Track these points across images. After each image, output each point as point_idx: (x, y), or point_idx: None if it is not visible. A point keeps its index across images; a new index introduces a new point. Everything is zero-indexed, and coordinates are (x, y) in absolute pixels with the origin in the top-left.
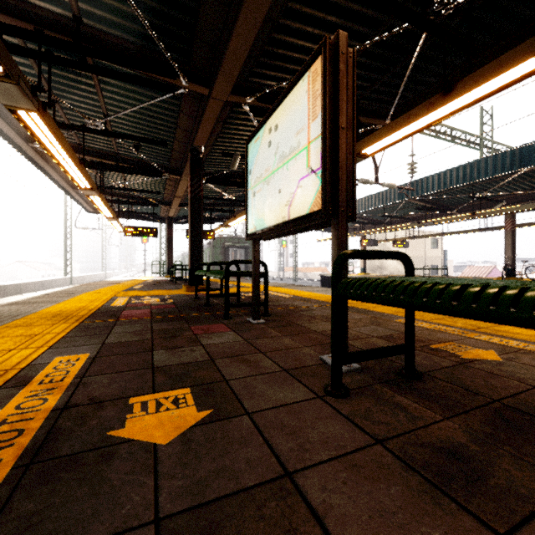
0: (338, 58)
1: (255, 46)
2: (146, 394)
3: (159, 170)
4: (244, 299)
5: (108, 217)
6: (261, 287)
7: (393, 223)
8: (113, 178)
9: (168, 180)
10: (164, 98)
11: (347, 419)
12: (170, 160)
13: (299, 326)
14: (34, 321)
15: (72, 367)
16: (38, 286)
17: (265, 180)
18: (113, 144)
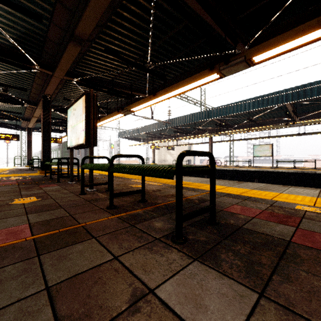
0: (90, 97)
1: (76, 60)
2: (19, 198)
3: (21, 102)
4: None
5: None
6: (88, 171)
7: (167, 138)
8: None
9: (28, 107)
10: (25, 71)
11: (80, 197)
12: (29, 96)
13: None
14: None
15: None
16: None
17: (72, 127)
18: None
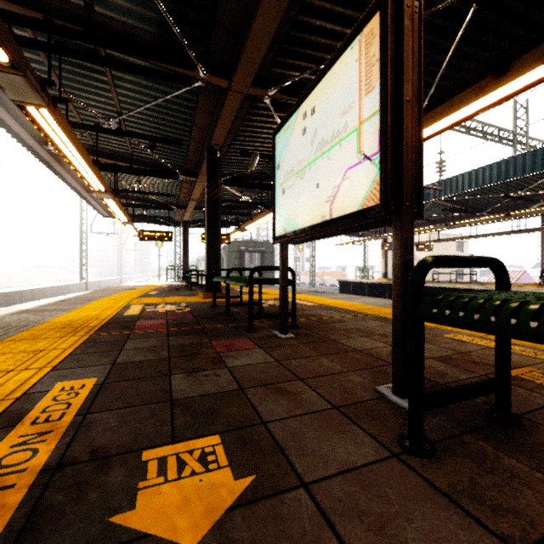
0: (403, 13)
1: (279, 30)
2: (164, 444)
3: (174, 172)
4: (265, 308)
5: (122, 221)
6: None
7: (417, 226)
8: (127, 181)
9: (183, 183)
10: (180, 92)
11: (450, 500)
12: (186, 161)
13: (335, 342)
14: (42, 333)
15: (75, 398)
16: (54, 291)
17: (298, 173)
18: (127, 145)
